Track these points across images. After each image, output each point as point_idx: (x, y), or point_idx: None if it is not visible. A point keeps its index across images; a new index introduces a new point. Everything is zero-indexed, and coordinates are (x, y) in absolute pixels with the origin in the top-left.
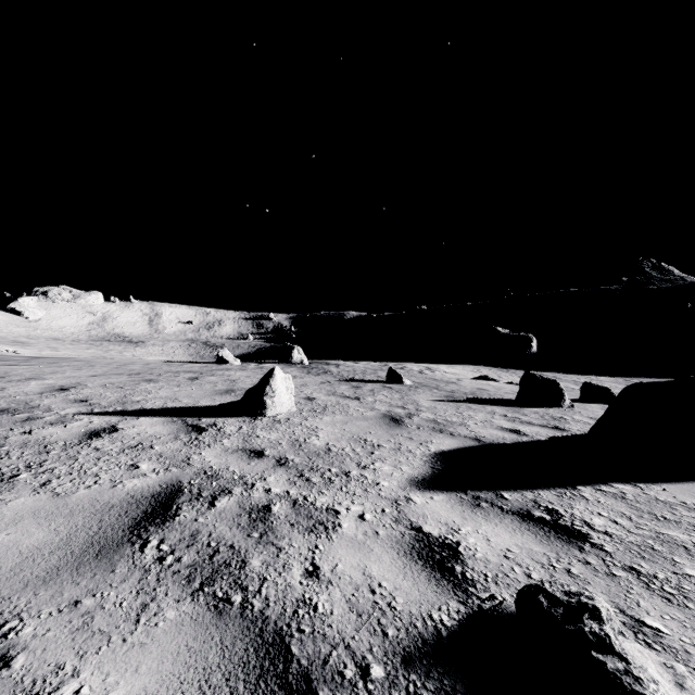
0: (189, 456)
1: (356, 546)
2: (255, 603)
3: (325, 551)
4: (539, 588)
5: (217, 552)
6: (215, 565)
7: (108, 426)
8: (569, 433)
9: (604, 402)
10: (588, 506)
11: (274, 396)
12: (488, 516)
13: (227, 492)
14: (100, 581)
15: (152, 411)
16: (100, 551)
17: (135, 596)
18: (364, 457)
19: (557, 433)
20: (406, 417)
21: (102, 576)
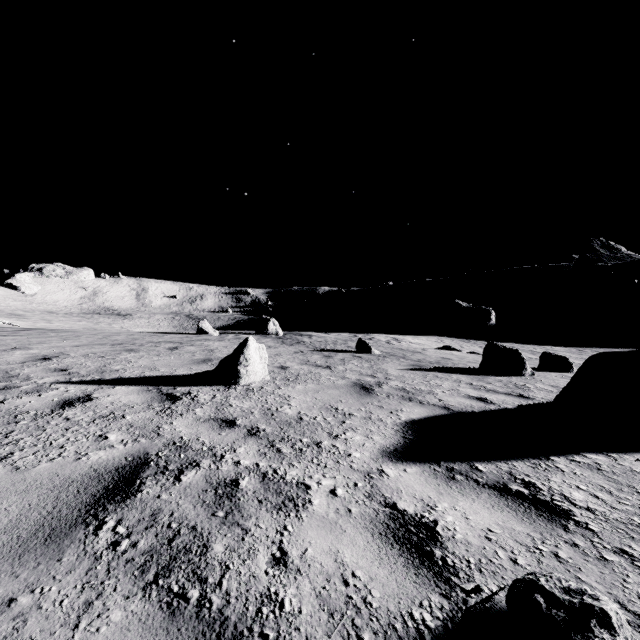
0: (160, 426)
1: (328, 527)
2: (214, 599)
3: (294, 532)
4: (533, 583)
5: (178, 534)
6: (174, 551)
7: (82, 395)
8: (534, 401)
9: (562, 370)
10: (564, 478)
11: (247, 366)
12: (464, 490)
13: (195, 465)
14: (42, 573)
15: (129, 379)
16: (49, 534)
17: (78, 592)
18: (335, 427)
19: (523, 401)
20: (376, 385)
21: (46, 566)
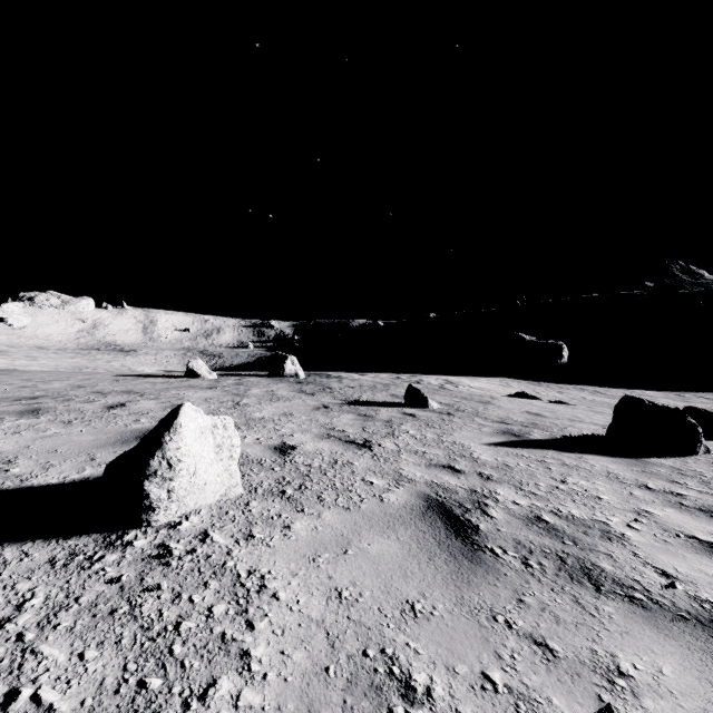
0: None
1: None
2: None
3: None
4: None
5: None
6: None
7: None
8: None
9: None
10: None
11: (172, 478)
12: None
13: None
14: None
15: None
16: None
17: None
18: None
19: None
20: (474, 507)
21: None
